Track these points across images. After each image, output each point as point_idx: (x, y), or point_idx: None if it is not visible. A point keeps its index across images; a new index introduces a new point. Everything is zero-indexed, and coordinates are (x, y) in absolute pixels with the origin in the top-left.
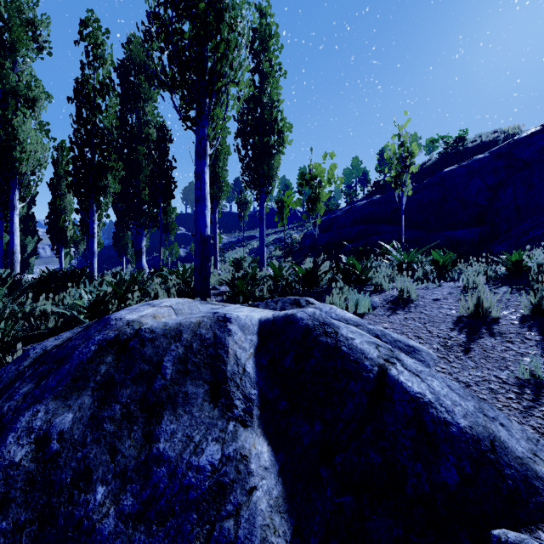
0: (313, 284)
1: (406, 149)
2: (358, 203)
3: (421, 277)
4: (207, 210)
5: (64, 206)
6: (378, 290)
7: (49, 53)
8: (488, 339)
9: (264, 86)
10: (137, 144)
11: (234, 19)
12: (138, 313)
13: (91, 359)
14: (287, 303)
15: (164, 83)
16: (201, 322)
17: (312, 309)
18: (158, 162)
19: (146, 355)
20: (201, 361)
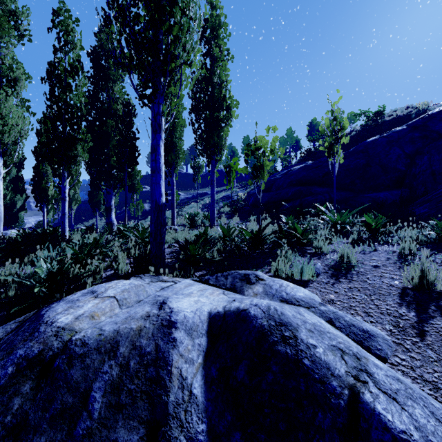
0: (258, 246)
1: (338, 123)
2: (293, 168)
3: (356, 239)
4: (162, 180)
5: (46, 170)
6: (318, 252)
7: (29, 40)
8: (441, 319)
9: (215, 68)
10: (107, 118)
11: (186, 4)
12: (75, 311)
13: (4, 388)
14: (237, 278)
15: (123, 64)
16: (142, 329)
17: (266, 302)
18: (124, 134)
19: (72, 381)
20: (137, 389)
